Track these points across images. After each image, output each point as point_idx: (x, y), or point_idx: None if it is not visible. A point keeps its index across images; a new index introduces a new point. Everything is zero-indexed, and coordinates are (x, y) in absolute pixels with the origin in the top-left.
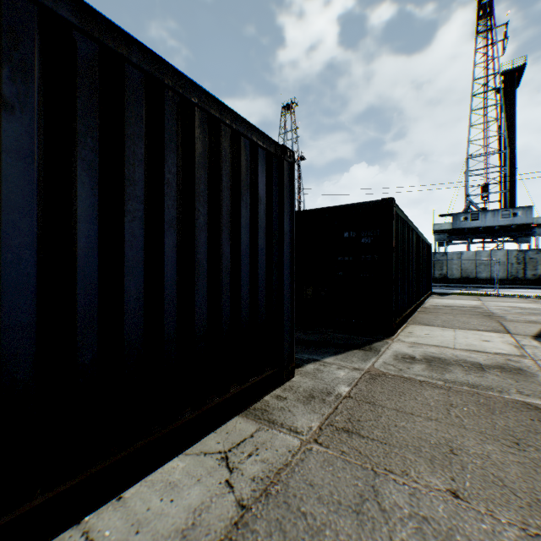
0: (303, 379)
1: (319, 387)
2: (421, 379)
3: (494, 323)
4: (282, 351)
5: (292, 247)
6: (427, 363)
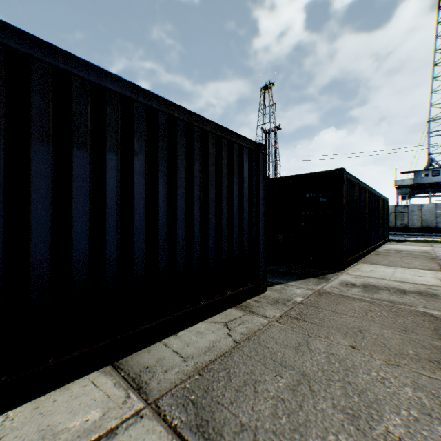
0: (272, 293)
1: (282, 297)
2: (354, 297)
3: (434, 264)
4: (259, 274)
5: (265, 207)
6: (363, 288)
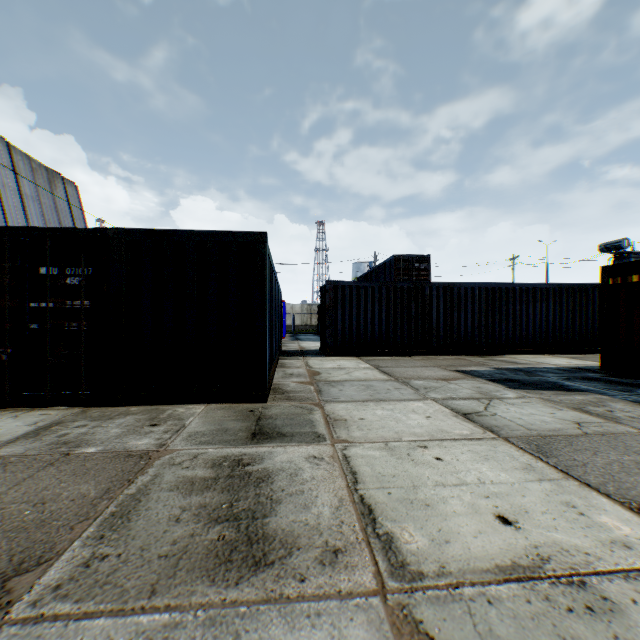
0: None
1: None
2: None
3: None
4: None
5: None
6: None
